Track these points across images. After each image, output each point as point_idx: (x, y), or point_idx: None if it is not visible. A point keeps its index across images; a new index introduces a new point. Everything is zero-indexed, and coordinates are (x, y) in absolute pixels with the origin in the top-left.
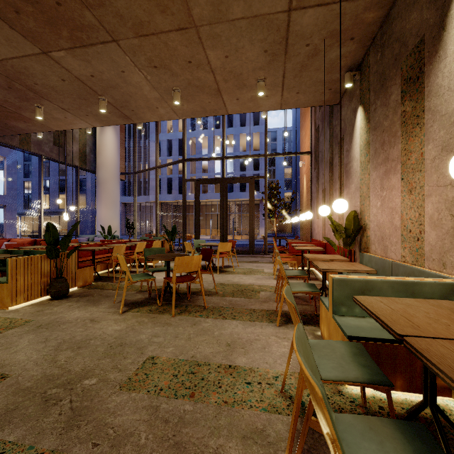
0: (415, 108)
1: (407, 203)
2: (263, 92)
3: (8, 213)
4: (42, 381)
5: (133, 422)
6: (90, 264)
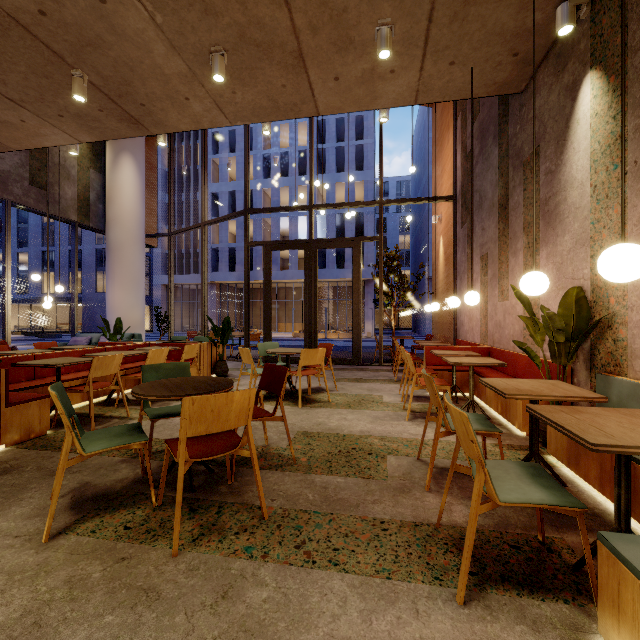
0: None
1: None
2: (389, 50)
3: None
4: None
5: None
6: (41, 396)
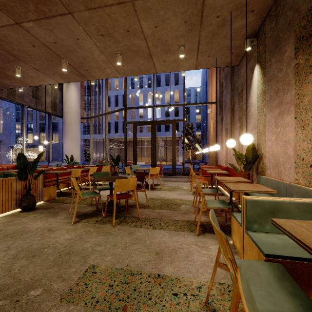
0: (308, 60)
1: (300, 136)
2: (183, 55)
3: (3, 146)
4: None
5: None
6: (54, 184)
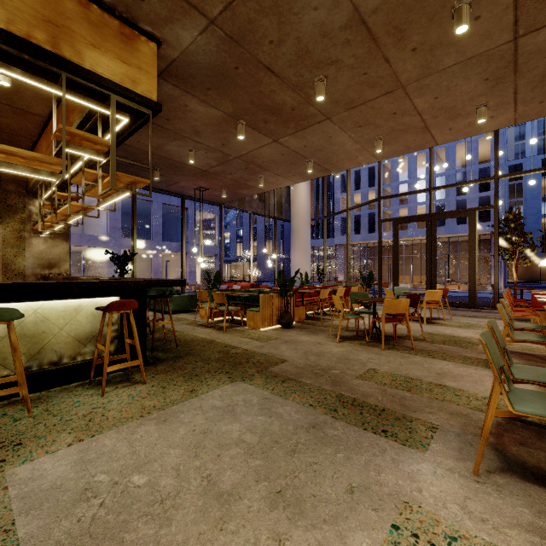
0: None
1: None
2: (484, 119)
3: (218, 261)
4: (307, 366)
5: (371, 391)
6: (302, 304)
